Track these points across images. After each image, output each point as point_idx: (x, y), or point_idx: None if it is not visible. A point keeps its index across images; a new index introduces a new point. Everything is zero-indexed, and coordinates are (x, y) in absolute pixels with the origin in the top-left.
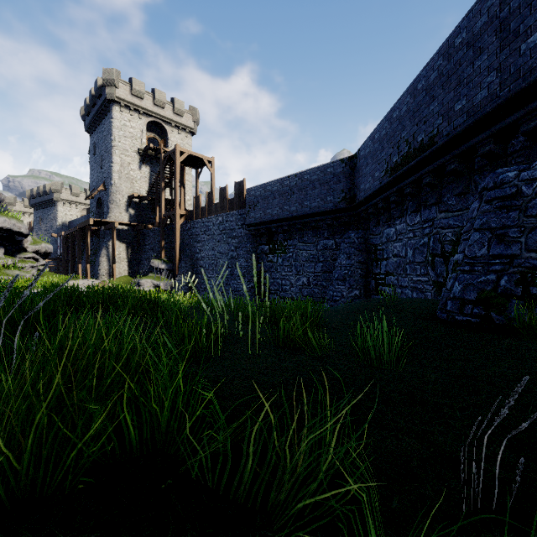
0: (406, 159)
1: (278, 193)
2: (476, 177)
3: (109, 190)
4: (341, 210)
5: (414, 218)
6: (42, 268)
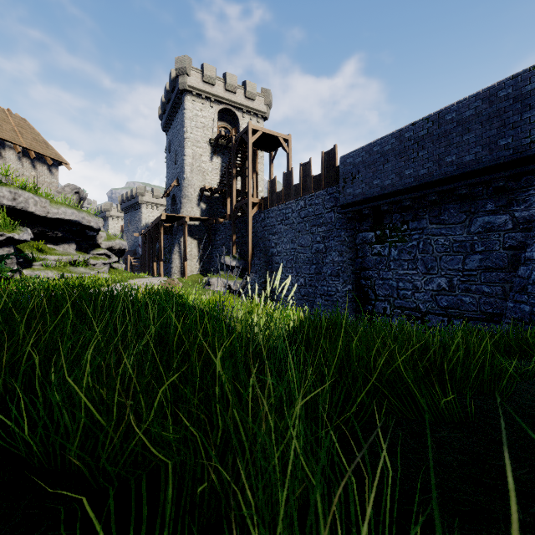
0: None
1: (393, 153)
2: None
3: (181, 184)
4: (533, 157)
5: None
6: (116, 265)
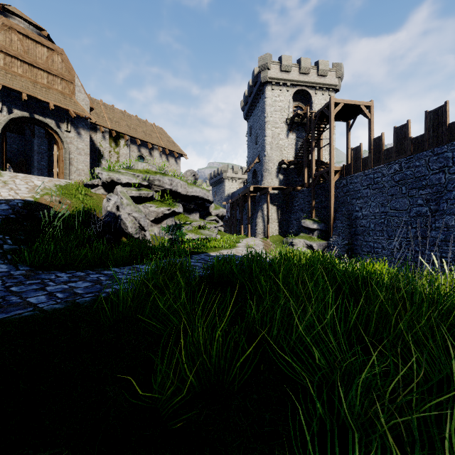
0: None
1: None
2: None
3: (263, 160)
4: None
5: None
6: (220, 228)
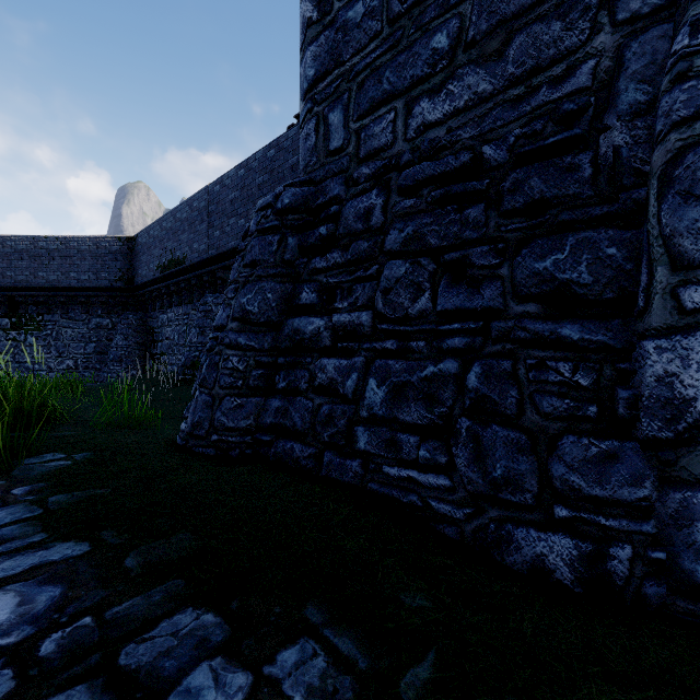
0: (171, 264)
1: (28, 254)
2: (207, 292)
3: None
4: (118, 289)
5: (179, 310)
6: None
